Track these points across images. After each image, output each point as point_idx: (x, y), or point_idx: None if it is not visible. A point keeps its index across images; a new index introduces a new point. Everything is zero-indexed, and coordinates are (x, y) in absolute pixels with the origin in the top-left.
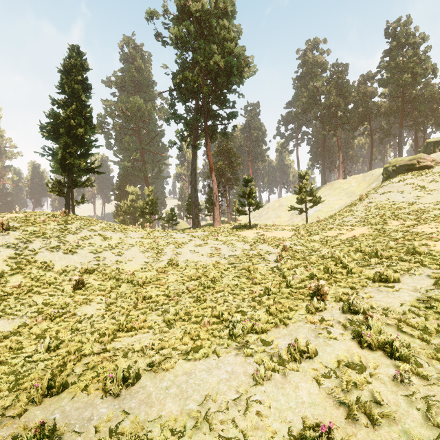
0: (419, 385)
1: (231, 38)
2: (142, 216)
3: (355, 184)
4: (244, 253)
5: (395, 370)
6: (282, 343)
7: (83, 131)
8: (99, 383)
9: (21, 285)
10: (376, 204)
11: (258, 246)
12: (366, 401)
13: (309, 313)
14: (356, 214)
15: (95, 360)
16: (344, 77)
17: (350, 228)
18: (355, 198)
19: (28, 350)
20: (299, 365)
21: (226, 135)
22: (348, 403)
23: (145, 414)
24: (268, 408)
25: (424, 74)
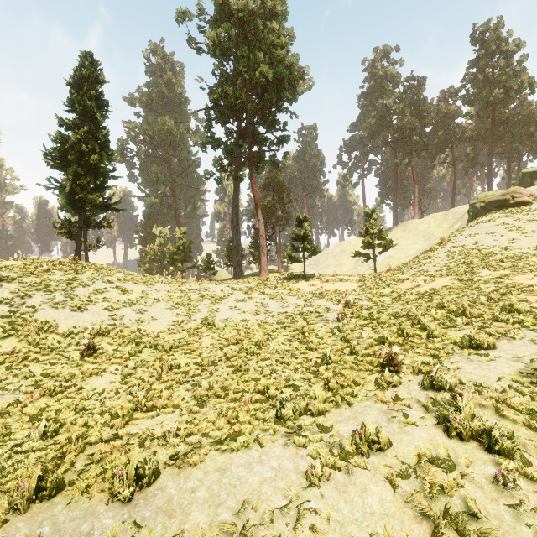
0: (528, 490)
1: (281, 44)
2: (172, 264)
3: (434, 225)
4: (297, 310)
5: (495, 470)
6: (344, 429)
7: (98, 159)
8: (105, 483)
9: (15, 351)
10: (461, 249)
11: (314, 301)
12: (457, 512)
13: (379, 388)
14: (436, 262)
15: (103, 451)
16: (420, 93)
17: (429, 279)
18: (435, 241)
19: (18, 436)
20: (367, 460)
21: (275, 163)
22: (434, 515)
23: (162, 527)
24: (326, 521)
25: (519, 89)
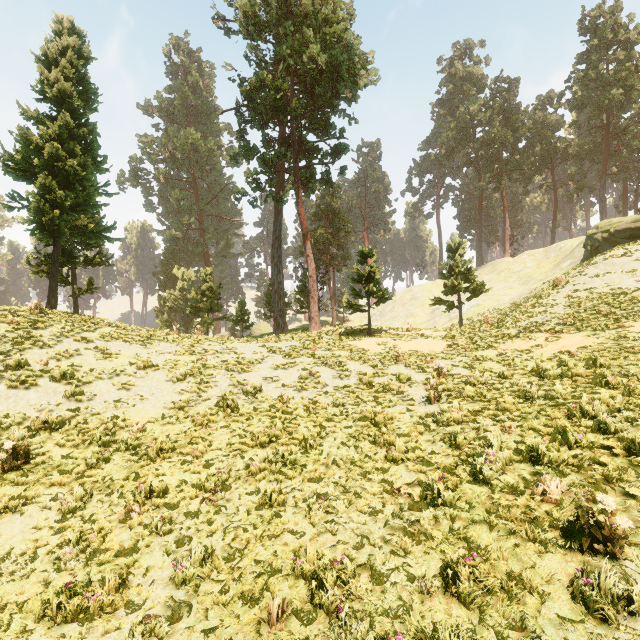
0: None
1: (337, 19)
2: (195, 315)
3: (532, 264)
4: (363, 382)
5: None
6: None
7: (79, 165)
8: None
9: None
10: (588, 293)
11: (387, 368)
12: None
13: (591, 616)
14: (554, 311)
15: None
16: (512, 98)
17: (551, 335)
18: (537, 285)
19: None
20: None
21: (329, 182)
22: None
23: None
24: None
25: None
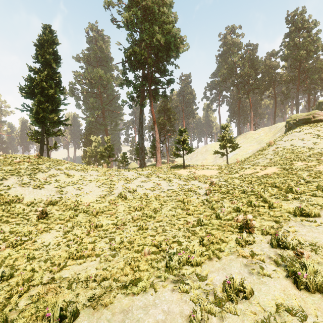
0: None
1: (169, 21)
2: (102, 159)
3: (263, 134)
4: (179, 187)
5: None
6: (216, 278)
7: (53, 92)
8: (37, 322)
9: None
10: (282, 149)
11: (190, 182)
12: None
13: (239, 245)
14: (267, 157)
15: (41, 292)
16: (254, 54)
17: (263, 168)
18: (264, 144)
19: None
20: (236, 307)
21: (166, 96)
22: None
23: None
24: None
25: (316, 51)
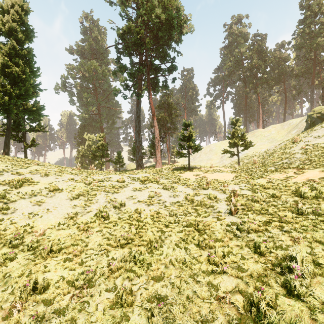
0: None
1: None
2: (94, 159)
3: (274, 132)
4: (187, 199)
5: None
6: None
7: (21, 71)
8: None
9: None
10: (315, 146)
11: (201, 190)
12: None
13: None
14: (296, 156)
15: None
16: (263, 44)
17: (298, 171)
18: (278, 143)
19: None
20: None
21: (167, 86)
22: None
23: None
24: None
25: None
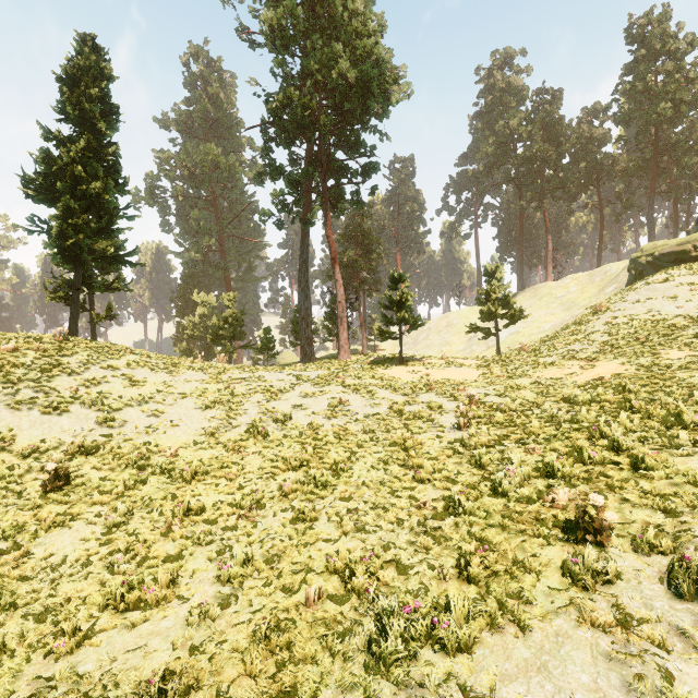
0: None
1: (368, 32)
2: (217, 343)
3: (575, 289)
4: (393, 410)
5: None
6: None
7: (101, 188)
8: None
9: None
10: (628, 320)
11: (418, 396)
12: None
13: (575, 586)
14: (592, 338)
15: None
16: (555, 111)
17: (587, 363)
18: (579, 311)
19: None
20: None
21: (360, 202)
22: None
23: None
24: None
25: (694, 102)
